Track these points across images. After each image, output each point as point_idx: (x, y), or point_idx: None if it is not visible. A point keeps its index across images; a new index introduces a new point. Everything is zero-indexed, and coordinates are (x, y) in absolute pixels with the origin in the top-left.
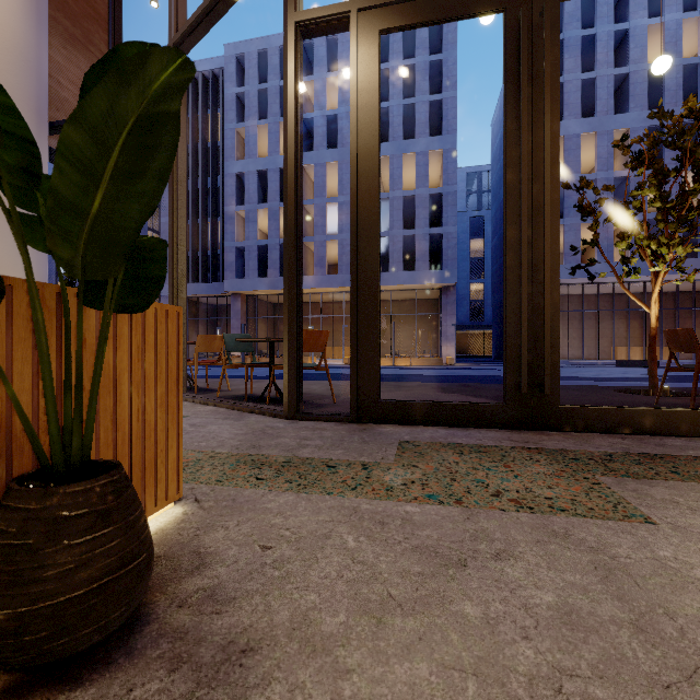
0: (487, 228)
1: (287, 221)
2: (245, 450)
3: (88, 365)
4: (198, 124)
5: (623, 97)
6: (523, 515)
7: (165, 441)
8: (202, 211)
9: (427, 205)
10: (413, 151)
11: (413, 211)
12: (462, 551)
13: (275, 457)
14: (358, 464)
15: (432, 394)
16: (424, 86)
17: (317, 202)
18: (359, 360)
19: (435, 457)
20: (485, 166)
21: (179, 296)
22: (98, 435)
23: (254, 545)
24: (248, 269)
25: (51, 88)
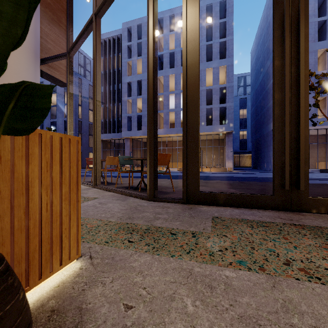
0: (248, 103)
1: (148, 95)
2: (124, 220)
3: (3, 175)
4: (110, 60)
5: (323, 32)
6: (316, 286)
7: (68, 222)
8: (112, 100)
9: (218, 93)
10: (211, 67)
11: (211, 96)
12: (280, 325)
13: (140, 226)
14: (189, 232)
15: (225, 187)
16: (217, 35)
17: (165, 94)
18: (187, 169)
19: (236, 229)
20: (247, 73)
21: (97, 137)
22: (13, 224)
23: (120, 303)
24: (133, 126)
25: (43, 43)
